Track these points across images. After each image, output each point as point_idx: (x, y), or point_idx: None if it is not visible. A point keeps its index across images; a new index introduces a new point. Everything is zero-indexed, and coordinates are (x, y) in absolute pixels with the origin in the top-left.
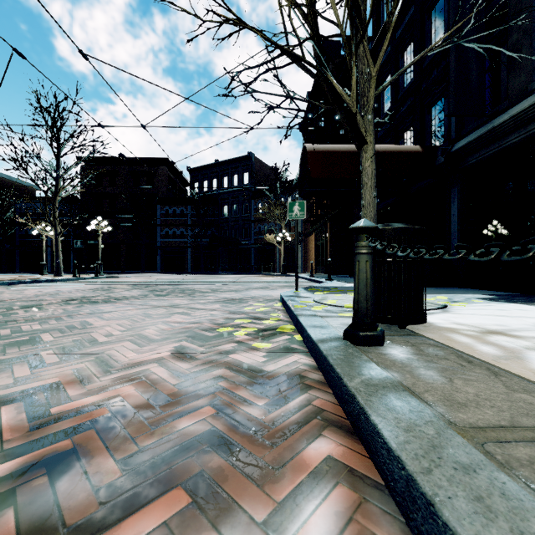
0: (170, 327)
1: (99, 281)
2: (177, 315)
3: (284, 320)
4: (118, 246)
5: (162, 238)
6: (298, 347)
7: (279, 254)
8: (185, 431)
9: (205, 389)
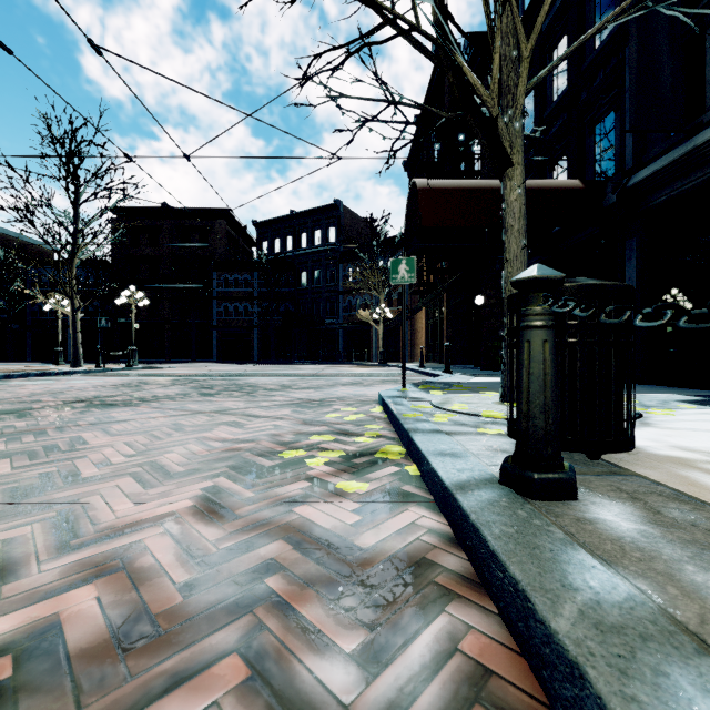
0: (207, 448)
1: (131, 373)
2: (223, 427)
3: (387, 436)
4: (161, 326)
5: (219, 316)
6: (414, 490)
7: (376, 337)
8: None
9: (237, 596)
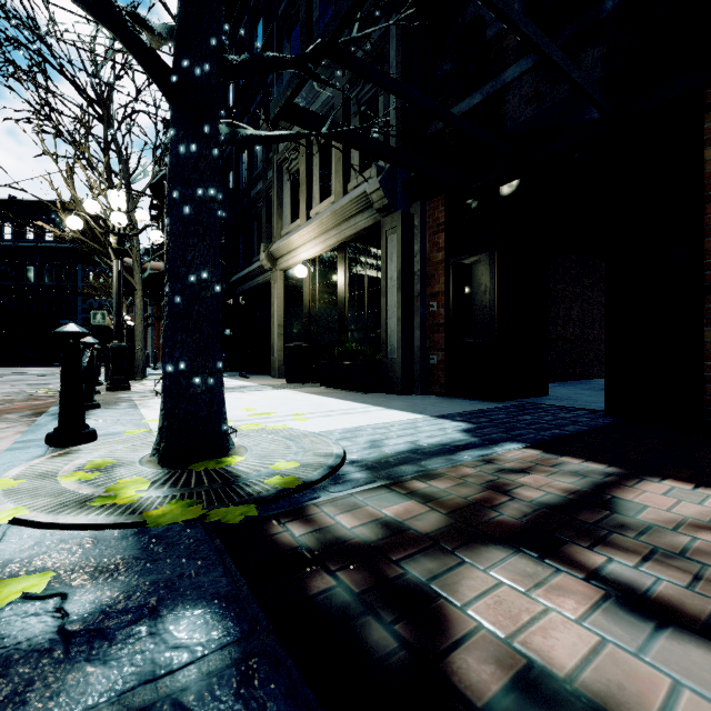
0: None
1: None
2: None
3: None
4: None
5: None
6: None
7: None
8: (19, 400)
9: (24, 398)
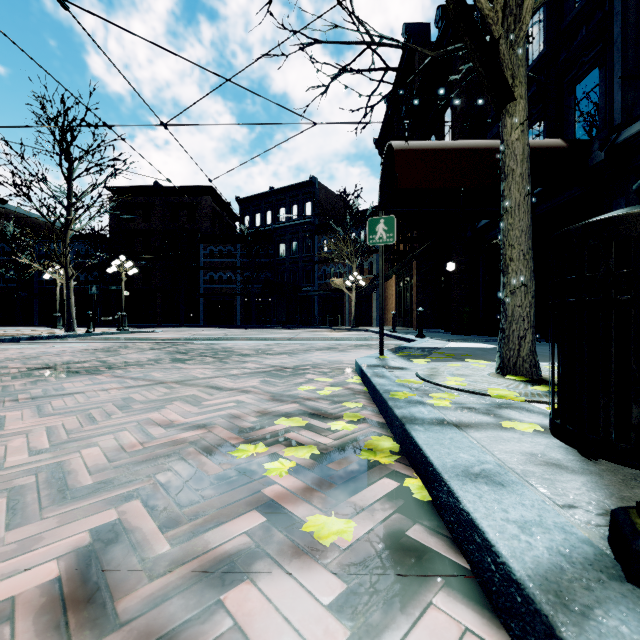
0: (144, 439)
1: (118, 337)
2: (177, 404)
3: (371, 420)
4: (153, 294)
5: (206, 284)
6: (429, 539)
7: (349, 303)
8: None
9: None
